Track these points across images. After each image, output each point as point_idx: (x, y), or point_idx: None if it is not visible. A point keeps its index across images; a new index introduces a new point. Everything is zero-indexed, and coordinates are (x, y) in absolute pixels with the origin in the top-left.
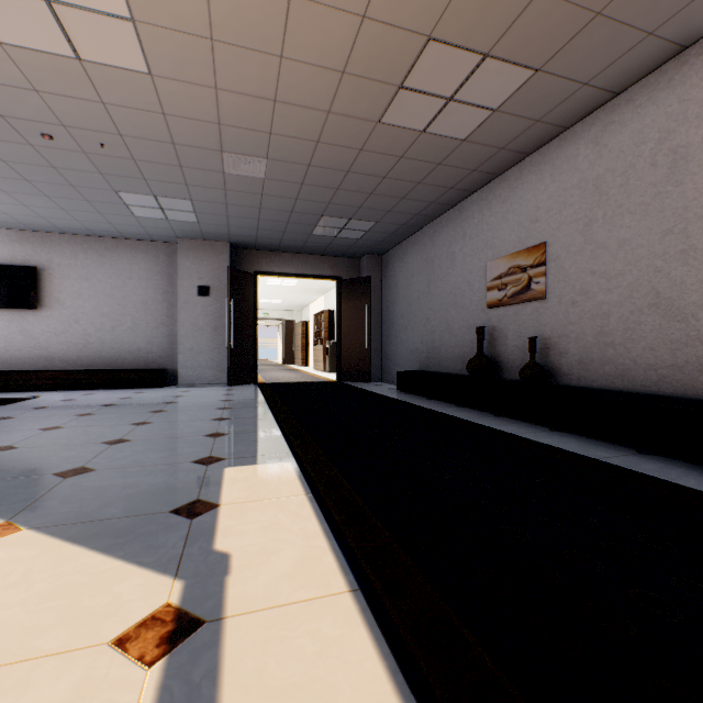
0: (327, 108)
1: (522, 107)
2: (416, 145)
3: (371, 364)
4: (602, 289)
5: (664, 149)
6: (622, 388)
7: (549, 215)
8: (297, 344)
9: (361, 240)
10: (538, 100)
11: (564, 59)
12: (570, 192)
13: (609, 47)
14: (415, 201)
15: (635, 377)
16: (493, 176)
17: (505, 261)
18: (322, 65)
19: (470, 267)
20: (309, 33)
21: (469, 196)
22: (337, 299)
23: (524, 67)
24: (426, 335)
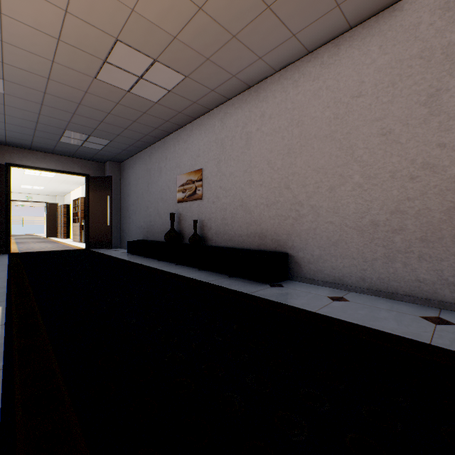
0: (52, 58)
1: (184, 93)
2: (126, 98)
3: (113, 236)
4: (224, 196)
5: (244, 132)
6: (231, 246)
7: (204, 154)
8: (59, 222)
9: (103, 150)
10: (192, 92)
11: (198, 75)
12: (212, 144)
13: (218, 76)
14: (135, 132)
15: (235, 240)
16: (180, 126)
17: (186, 176)
18: (40, 29)
19: (169, 177)
20: (23, 5)
21: (169, 135)
22: (86, 190)
23: (179, 73)
24: (147, 217)
